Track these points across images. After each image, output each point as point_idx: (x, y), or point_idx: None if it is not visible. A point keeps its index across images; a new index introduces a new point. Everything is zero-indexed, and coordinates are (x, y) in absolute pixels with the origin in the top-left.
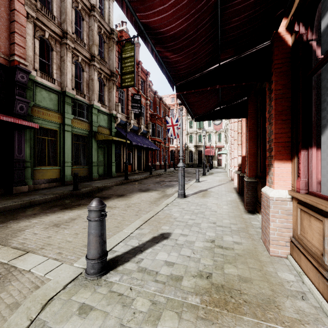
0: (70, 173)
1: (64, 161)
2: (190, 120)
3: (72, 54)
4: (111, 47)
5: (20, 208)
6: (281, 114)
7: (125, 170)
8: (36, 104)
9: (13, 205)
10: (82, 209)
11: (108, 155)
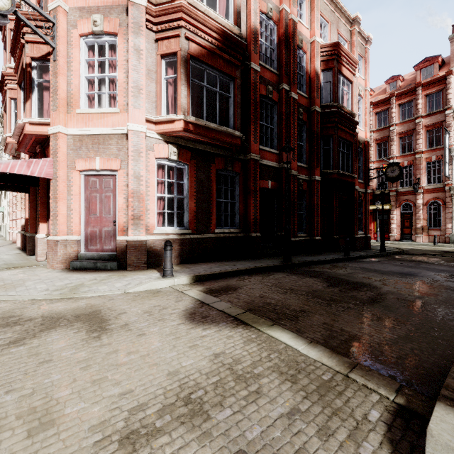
0: None
1: None
2: None
3: None
4: None
5: None
6: (43, 204)
7: None
8: None
9: None
10: None
11: None
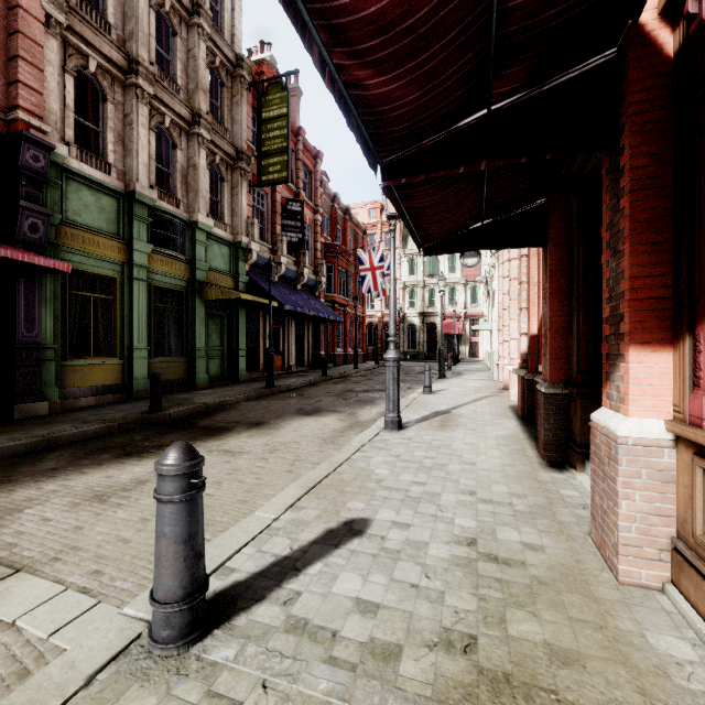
0: (146, 373)
1: (131, 347)
2: (411, 258)
3: (149, 110)
4: (238, 96)
5: (23, 455)
6: (646, 228)
7: (268, 366)
8: (67, 220)
9: (8, 448)
10: None
11: (232, 332)
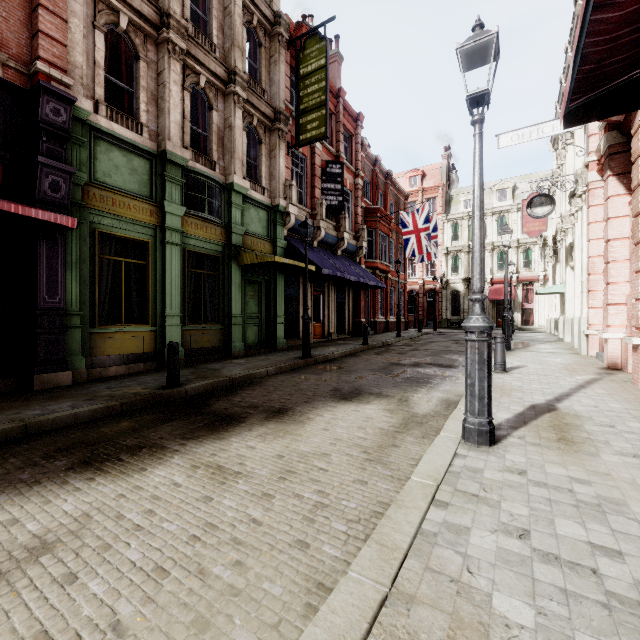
0: (179, 341)
1: (163, 314)
2: (454, 223)
3: (183, 69)
4: (276, 55)
5: None
6: None
7: (304, 335)
8: (96, 181)
9: None
10: (128, 474)
11: (269, 299)
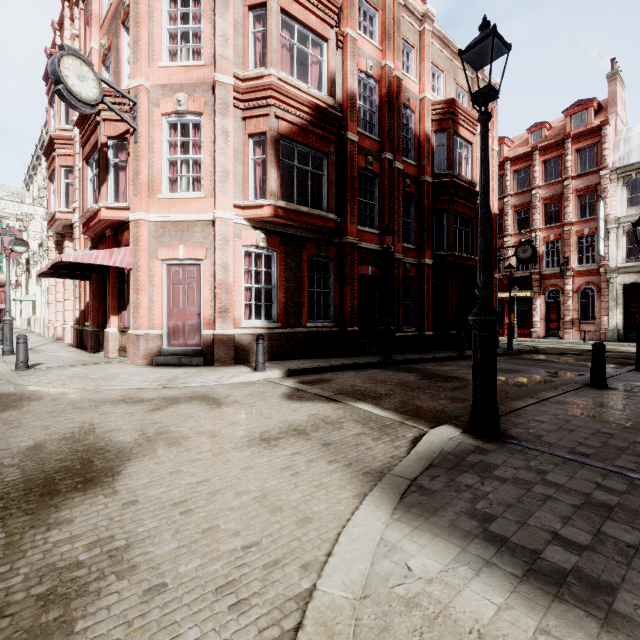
0: None
1: None
2: None
3: None
4: None
5: None
6: (114, 294)
7: None
8: None
9: None
10: None
11: None
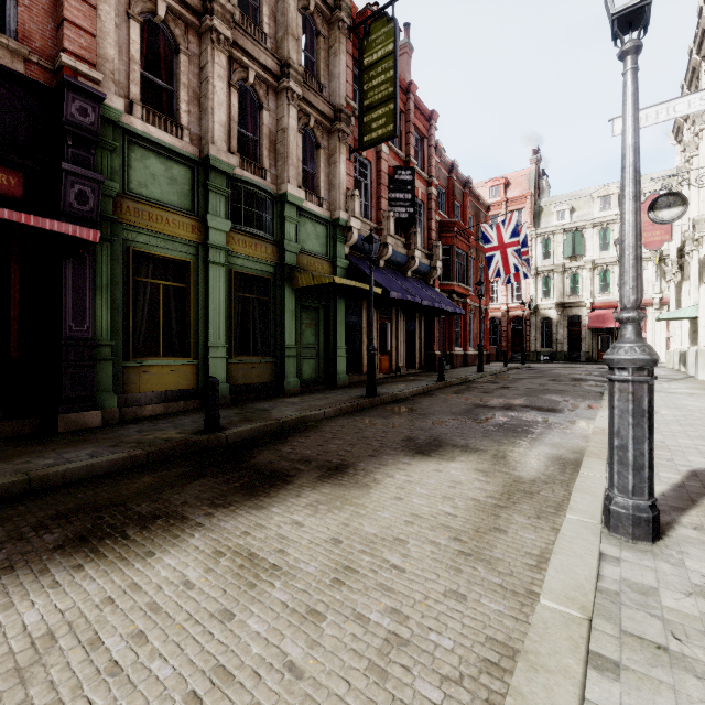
0: (224, 376)
1: (206, 345)
2: (545, 238)
3: (230, 63)
4: (336, 44)
5: None
6: None
7: (369, 369)
8: (130, 193)
9: None
10: (128, 561)
11: (328, 328)
